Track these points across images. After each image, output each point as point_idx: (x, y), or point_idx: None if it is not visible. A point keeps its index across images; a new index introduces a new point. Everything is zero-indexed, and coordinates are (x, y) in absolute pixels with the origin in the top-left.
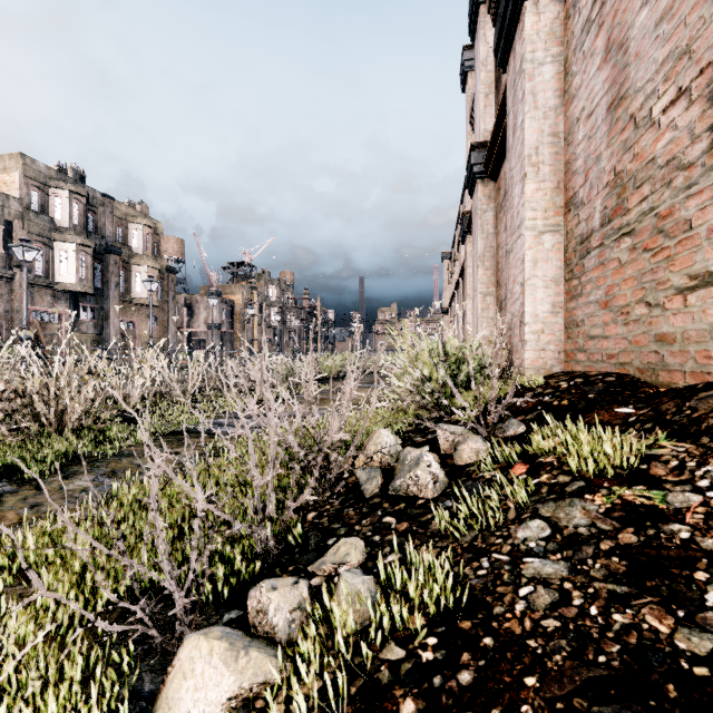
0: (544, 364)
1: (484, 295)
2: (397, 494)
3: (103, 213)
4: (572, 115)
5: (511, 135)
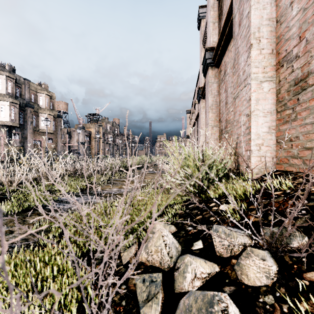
0: (263, 165)
1: (212, 127)
2: None
3: (24, 87)
4: (284, 2)
5: (237, 27)
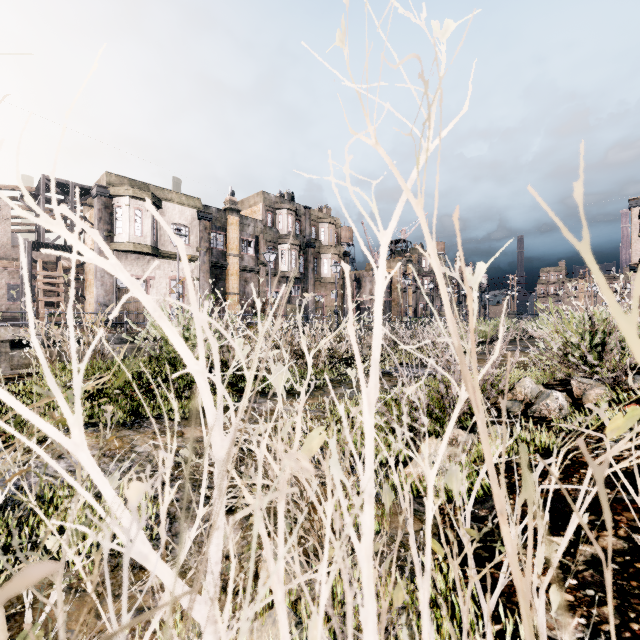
0: None
1: None
2: (533, 415)
3: (304, 220)
4: None
5: None
